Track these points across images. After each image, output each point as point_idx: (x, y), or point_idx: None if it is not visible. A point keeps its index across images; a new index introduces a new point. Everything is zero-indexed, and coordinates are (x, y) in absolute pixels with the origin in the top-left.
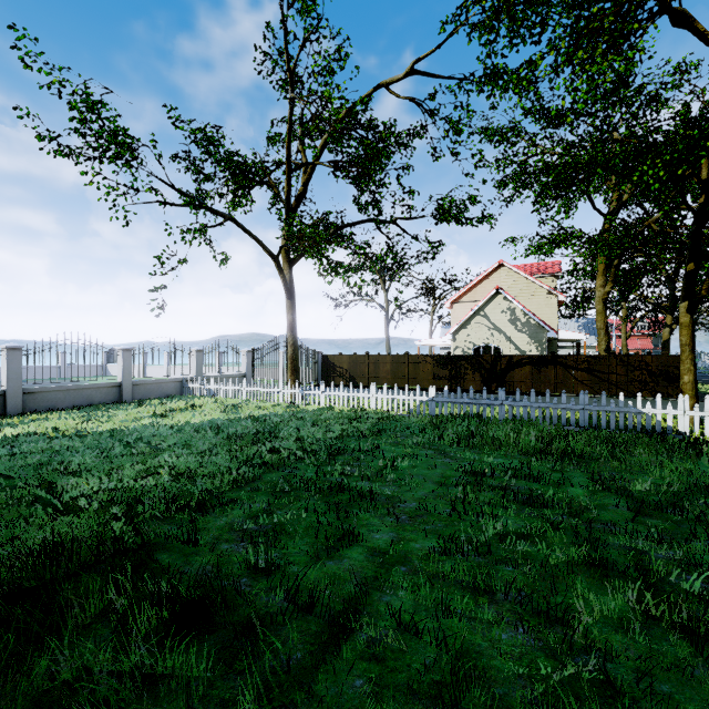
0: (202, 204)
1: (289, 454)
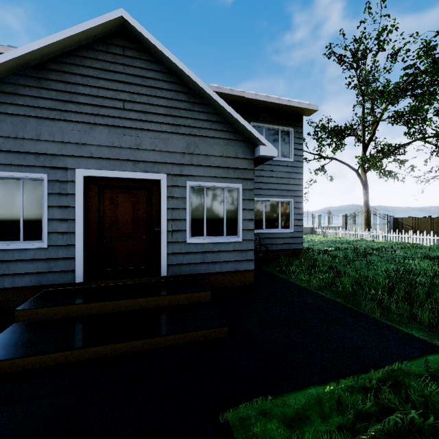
0: (321, 156)
1: (354, 247)
